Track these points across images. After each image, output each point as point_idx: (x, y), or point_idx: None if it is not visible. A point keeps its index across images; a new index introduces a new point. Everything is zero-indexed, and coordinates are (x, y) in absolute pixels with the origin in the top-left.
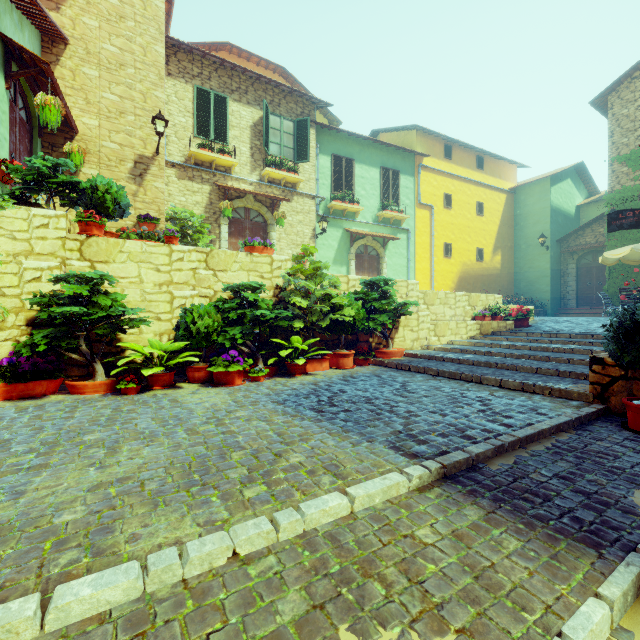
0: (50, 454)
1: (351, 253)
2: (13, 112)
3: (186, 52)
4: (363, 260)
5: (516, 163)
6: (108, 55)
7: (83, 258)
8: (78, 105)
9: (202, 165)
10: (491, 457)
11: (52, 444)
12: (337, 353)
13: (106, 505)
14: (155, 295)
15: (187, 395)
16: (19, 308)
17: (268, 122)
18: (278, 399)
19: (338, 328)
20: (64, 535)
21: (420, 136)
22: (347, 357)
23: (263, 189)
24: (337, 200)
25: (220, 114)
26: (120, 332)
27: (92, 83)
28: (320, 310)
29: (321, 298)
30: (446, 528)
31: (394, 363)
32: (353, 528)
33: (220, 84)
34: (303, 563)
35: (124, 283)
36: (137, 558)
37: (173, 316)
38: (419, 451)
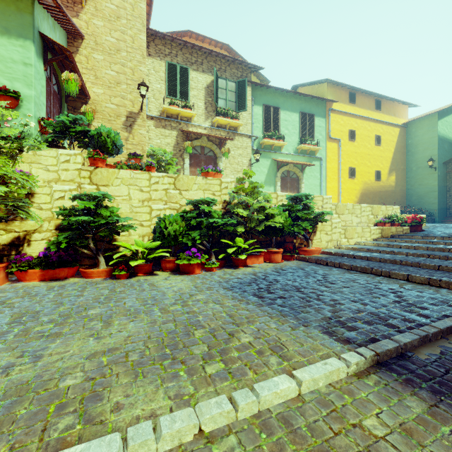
0: (64, 324)
1: (277, 176)
2: (49, 86)
3: (160, 38)
4: (286, 181)
5: (408, 103)
6: (109, 44)
7: (92, 183)
8: (90, 80)
9: (171, 117)
10: (417, 346)
11: (66, 316)
12: (269, 251)
13: (99, 373)
14: (139, 208)
15: (161, 281)
16: (51, 218)
17: (217, 84)
18: (227, 286)
19: (270, 232)
20: (65, 399)
21: (330, 87)
22: (277, 254)
23: (213, 132)
24: (267, 138)
25: (184, 80)
26: (115, 234)
27: (99, 64)
28: (257, 218)
29: (258, 209)
30: (392, 420)
31: (314, 259)
32: (303, 412)
33: (184, 59)
34: (261, 447)
35: (119, 200)
36: (119, 429)
37: (151, 223)
38: (350, 337)
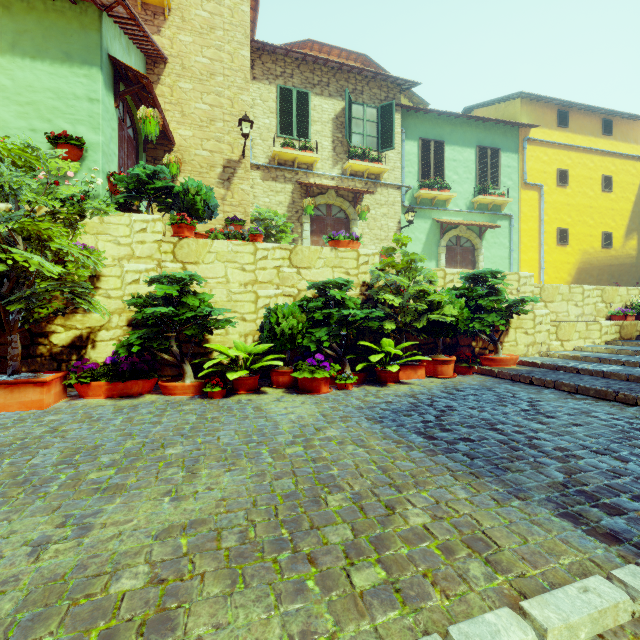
0: (129, 471)
1: (441, 246)
2: (122, 130)
3: (270, 53)
4: (455, 253)
5: None
6: (200, 67)
7: (176, 260)
8: (175, 119)
9: (285, 164)
10: None
11: (134, 457)
12: (434, 359)
13: (173, 569)
14: (240, 295)
15: (271, 403)
16: (121, 309)
17: (350, 112)
18: (373, 415)
19: (436, 330)
20: (115, 621)
21: (526, 105)
22: (447, 364)
23: (345, 183)
24: (425, 188)
25: (302, 111)
26: (207, 333)
27: (187, 96)
28: (414, 309)
29: (416, 295)
30: None
31: (508, 373)
32: None
33: (302, 80)
34: None
35: (212, 283)
36: None
37: (257, 316)
38: (617, 529)
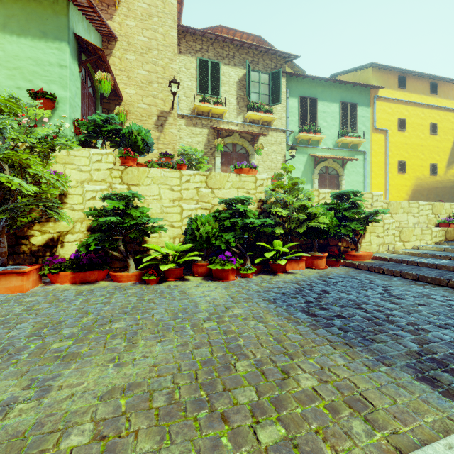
0: (84, 341)
1: (315, 173)
2: (84, 89)
3: (191, 35)
4: (324, 179)
5: None
6: (141, 44)
7: (123, 182)
8: (123, 81)
9: (202, 115)
10: None
11: (88, 330)
12: (312, 255)
13: (113, 426)
14: (170, 208)
15: (192, 287)
16: (83, 219)
17: (249, 77)
18: (268, 297)
19: (312, 234)
20: None
21: (375, 72)
22: (321, 259)
23: (246, 128)
24: (303, 132)
25: (215, 76)
26: (145, 236)
27: (131, 65)
28: (297, 218)
29: (298, 208)
30: None
31: (366, 265)
32: None
33: (215, 54)
34: None
35: (149, 200)
36: None
37: (182, 224)
38: None
